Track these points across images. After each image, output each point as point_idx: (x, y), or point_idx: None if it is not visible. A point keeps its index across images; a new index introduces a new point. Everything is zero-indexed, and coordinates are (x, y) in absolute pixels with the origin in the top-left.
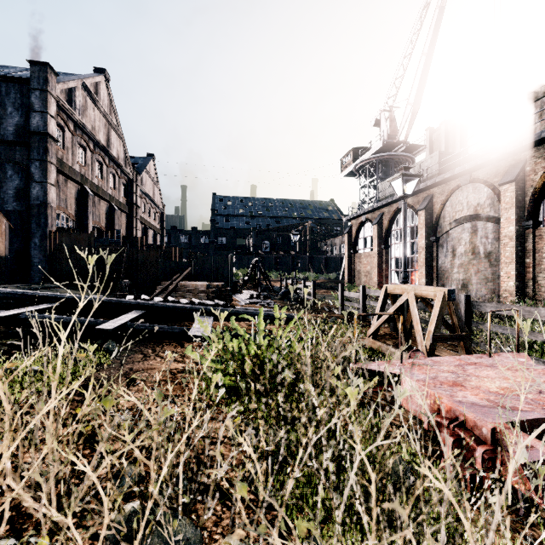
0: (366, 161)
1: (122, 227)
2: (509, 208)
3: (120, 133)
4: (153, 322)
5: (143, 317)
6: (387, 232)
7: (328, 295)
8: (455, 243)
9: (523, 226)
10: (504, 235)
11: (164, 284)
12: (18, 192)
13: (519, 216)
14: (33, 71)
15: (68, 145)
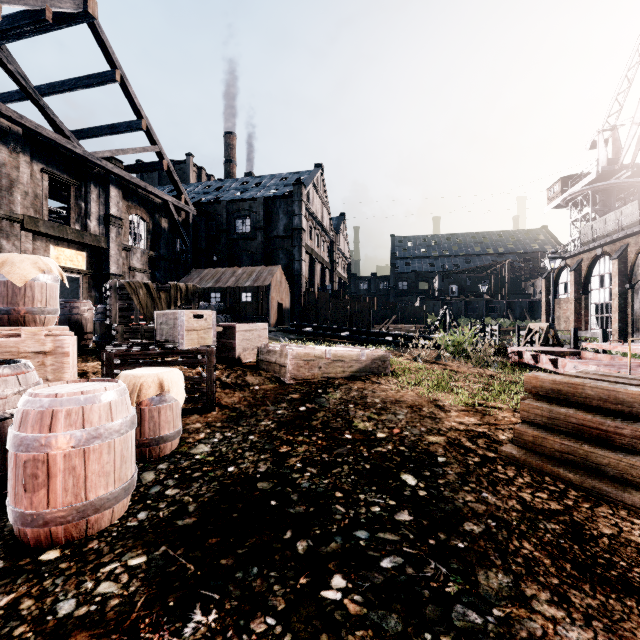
0: (576, 193)
1: (327, 282)
2: None
3: (328, 207)
4: None
5: None
6: (586, 278)
7: None
8: None
9: None
10: None
11: (377, 327)
12: (285, 267)
13: None
14: (294, 190)
15: (305, 229)
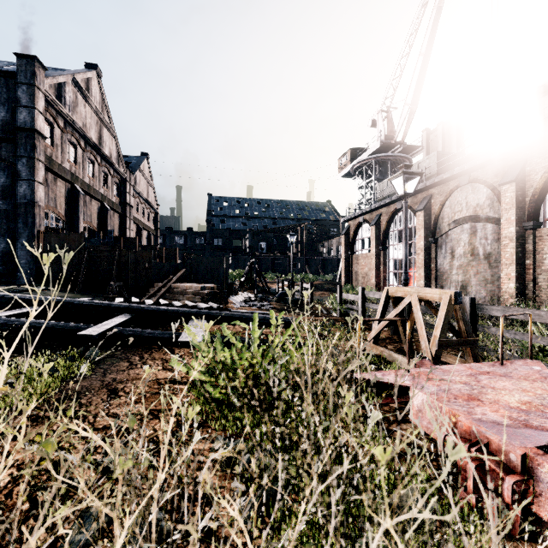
0: (363, 161)
1: (114, 228)
2: (509, 208)
3: (113, 131)
4: (143, 326)
5: (133, 321)
6: (385, 233)
7: (325, 296)
8: (454, 245)
9: (523, 226)
10: (504, 236)
11: (157, 286)
12: (4, 190)
13: (519, 217)
14: (20, 65)
15: (57, 142)
